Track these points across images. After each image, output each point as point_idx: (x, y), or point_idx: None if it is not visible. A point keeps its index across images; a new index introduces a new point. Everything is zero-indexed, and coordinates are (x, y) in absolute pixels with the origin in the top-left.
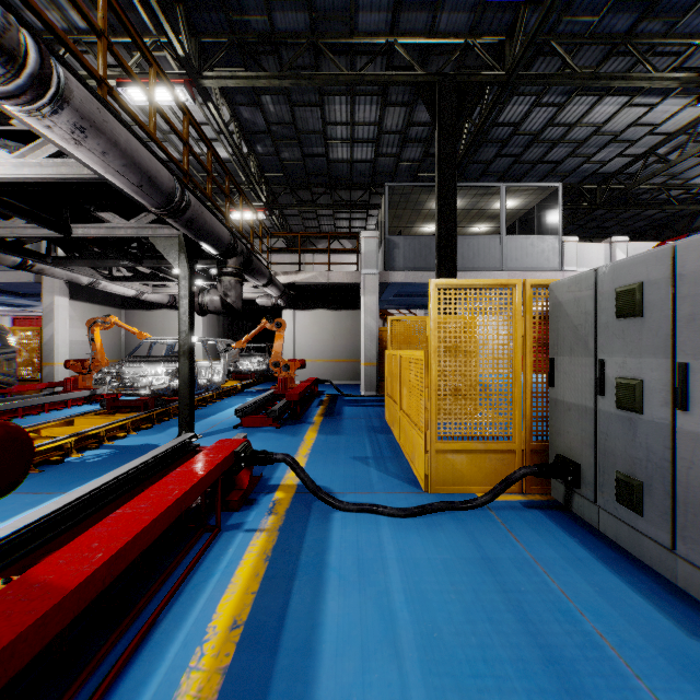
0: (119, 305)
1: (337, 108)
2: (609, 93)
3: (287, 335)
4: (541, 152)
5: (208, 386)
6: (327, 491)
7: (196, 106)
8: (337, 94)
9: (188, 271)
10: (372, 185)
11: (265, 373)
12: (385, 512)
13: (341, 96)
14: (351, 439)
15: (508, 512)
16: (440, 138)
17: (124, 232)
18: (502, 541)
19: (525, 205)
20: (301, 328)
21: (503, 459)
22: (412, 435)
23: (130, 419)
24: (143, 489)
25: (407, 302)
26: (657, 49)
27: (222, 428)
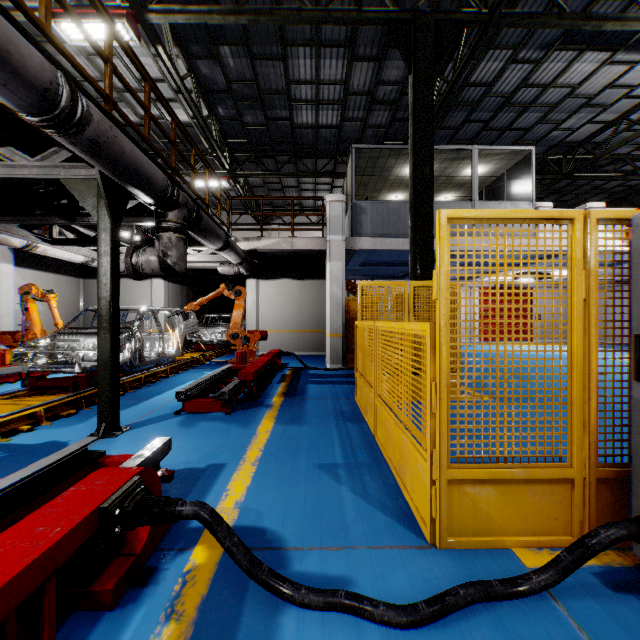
0: (77, 274)
1: (301, 63)
2: (590, 47)
3: (250, 305)
4: (511, 118)
5: (157, 360)
6: (276, 545)
7: (149, 59)
8: (301, 45)
9: (109, 221)
10: (337, 153)
11: (229, 344)
12: (375, 616)
13: (305, 48)
14: (315, 431)
15: (586, 604)
16: (415, 83)
17: (28, 172)
18: None
19: (494, 171)
20: (265, 298)
21: (553, 493)
22: (400, 440)
23: (46, 405)
24: None
25: (372, 272)
26: None
27: (161, 414)
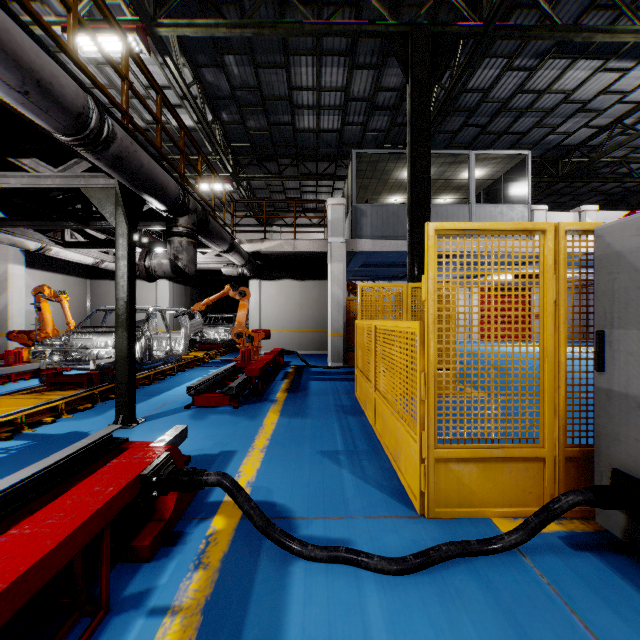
0: (85, 275)
1: (303, 71)
2: (583, 56)
3: (253, 305)
4: (508, 122)
5: (166, 358)
6: (285, 515)
7: (157, 67)
8: (303, 54)
9: (127, 228)
10: (338, 156)
11: (232, 343)
12: (370, 566)
13: (307, 57)
14: (318, 423)
15: (549, 559)
16: (413, 93)
17: (51, 182)
18: (570, 639)
19: (492, 174)
20: (267, 298)
21: (527, 470)
22: (395, 428)
23: (65, 399)
24: (12, 525)
25: (372, 273)
26: (639, 4)
27: (172, 408)
